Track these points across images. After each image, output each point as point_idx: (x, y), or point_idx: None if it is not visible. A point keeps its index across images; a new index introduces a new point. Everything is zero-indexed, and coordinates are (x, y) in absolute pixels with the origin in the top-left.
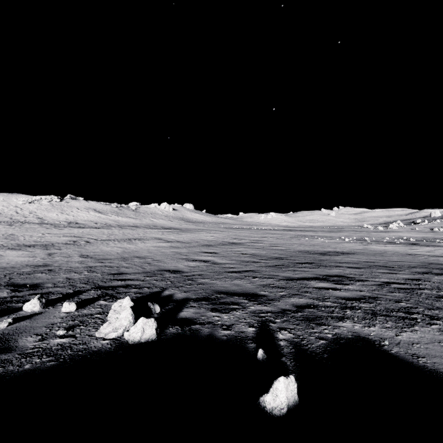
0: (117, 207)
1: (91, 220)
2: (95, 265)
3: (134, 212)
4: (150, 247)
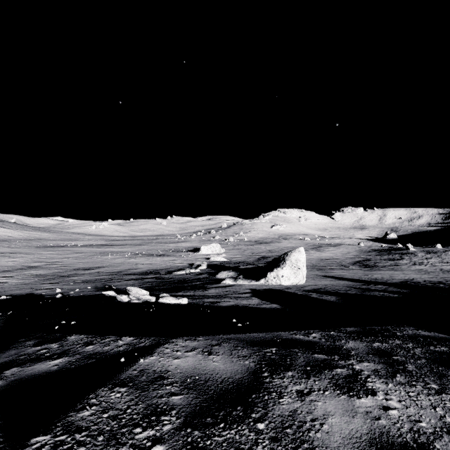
0: None
1: None
2: None
3: None
4: None
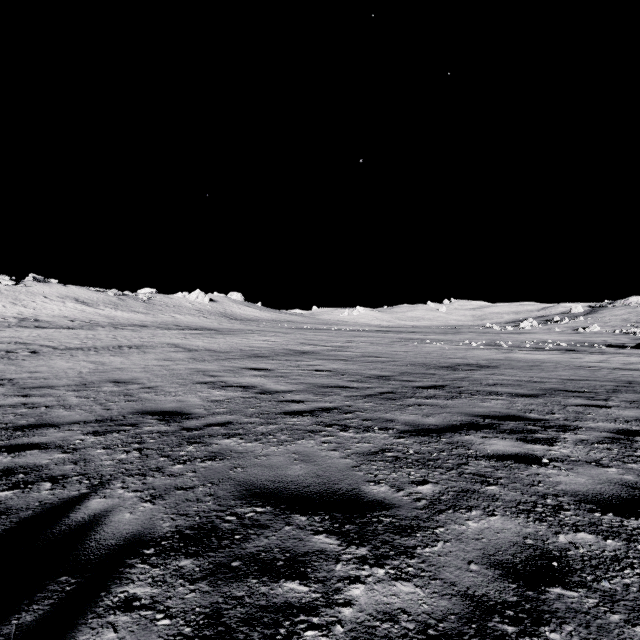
0: (116, 295)
1: (64, 315)
2: (1, 403)
3: (145, 303)
4: (152, 360)
